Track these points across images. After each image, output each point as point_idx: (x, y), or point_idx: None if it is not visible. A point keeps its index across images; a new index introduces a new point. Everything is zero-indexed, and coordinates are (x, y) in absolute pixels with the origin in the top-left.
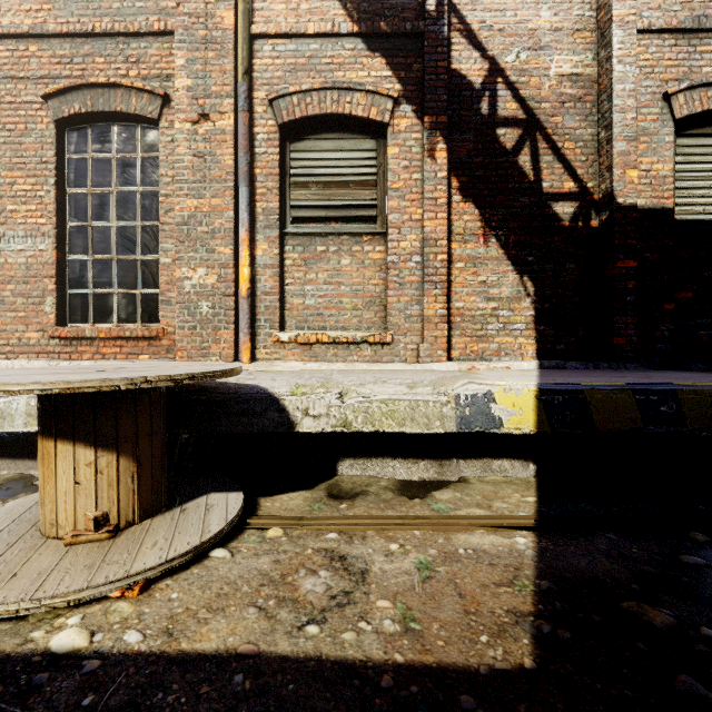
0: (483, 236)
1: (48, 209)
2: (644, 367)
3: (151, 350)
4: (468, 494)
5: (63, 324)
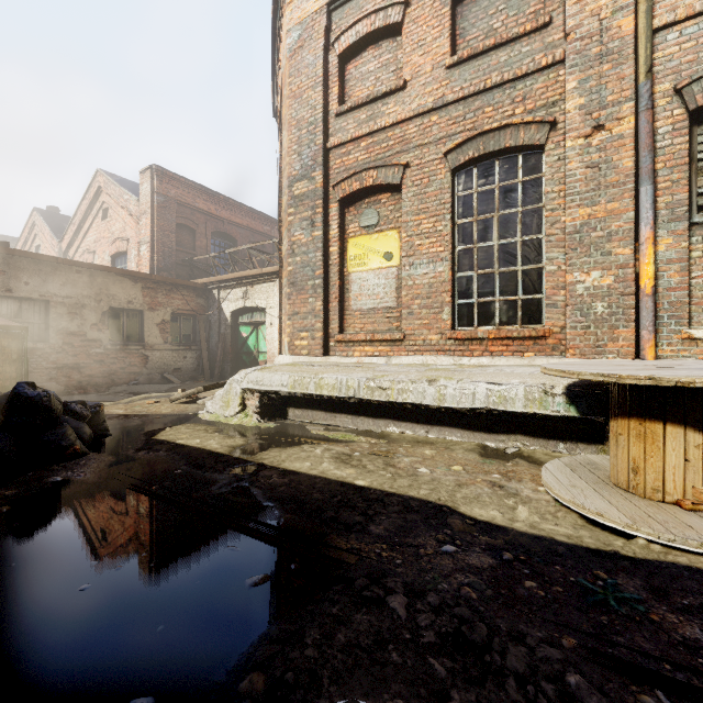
0: None
1: (445, 239)
2: None
3: (536, 349)
4: None
5: (453, 328)
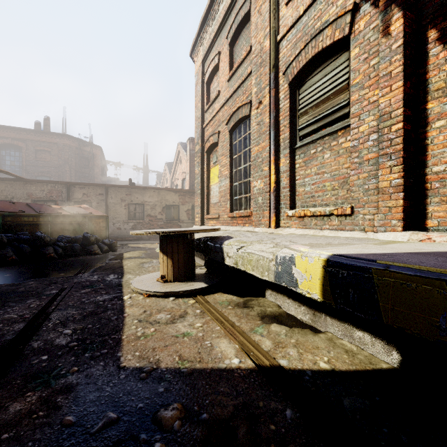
0: None
1: (228, 167)
2: None
3: (249, 222)
4: (291, 336)
5: (233, 211)
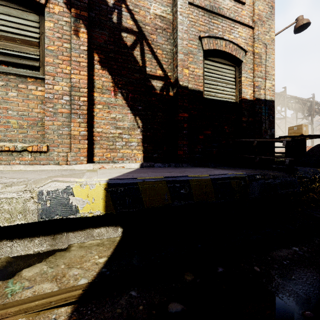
0: (113, 91)
1: None
2: (190, 166)
3: None
4: (56, 265)
5: None
